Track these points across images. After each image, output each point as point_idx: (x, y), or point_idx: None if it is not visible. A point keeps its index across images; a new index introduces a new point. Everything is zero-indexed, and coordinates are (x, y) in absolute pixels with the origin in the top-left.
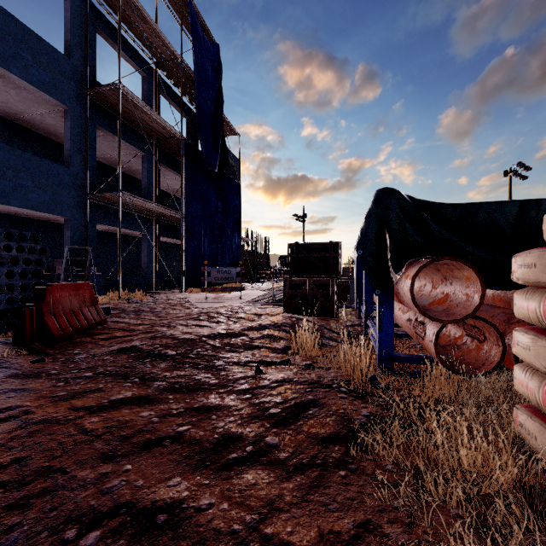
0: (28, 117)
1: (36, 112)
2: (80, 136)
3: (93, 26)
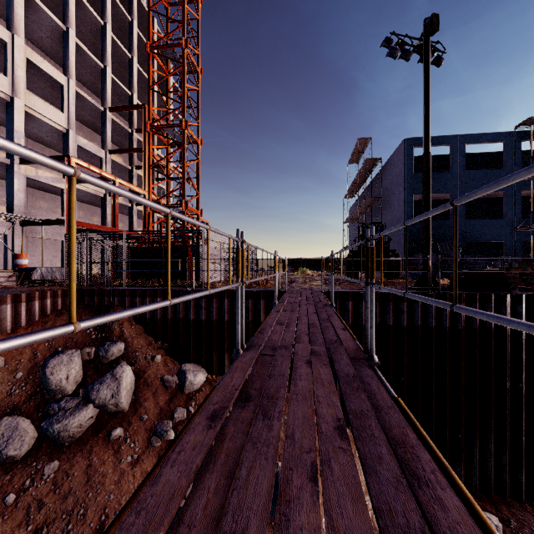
0: (488, 195)
1: (491, 193)
2: (511, 201)
3: (518, 142)
